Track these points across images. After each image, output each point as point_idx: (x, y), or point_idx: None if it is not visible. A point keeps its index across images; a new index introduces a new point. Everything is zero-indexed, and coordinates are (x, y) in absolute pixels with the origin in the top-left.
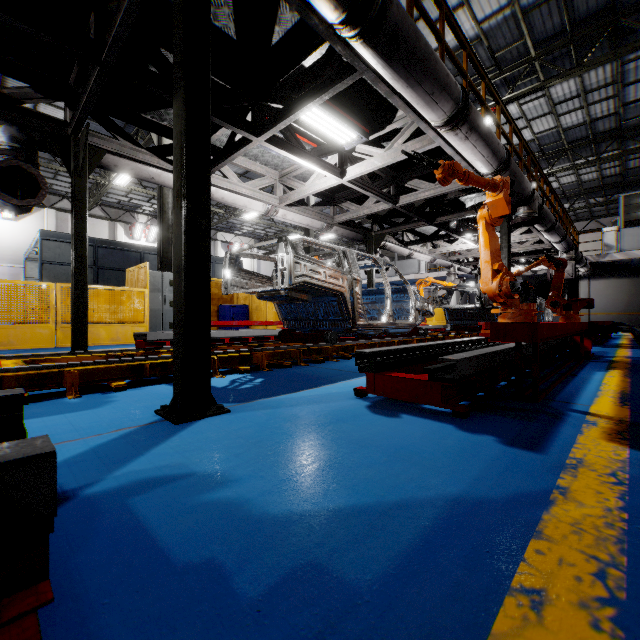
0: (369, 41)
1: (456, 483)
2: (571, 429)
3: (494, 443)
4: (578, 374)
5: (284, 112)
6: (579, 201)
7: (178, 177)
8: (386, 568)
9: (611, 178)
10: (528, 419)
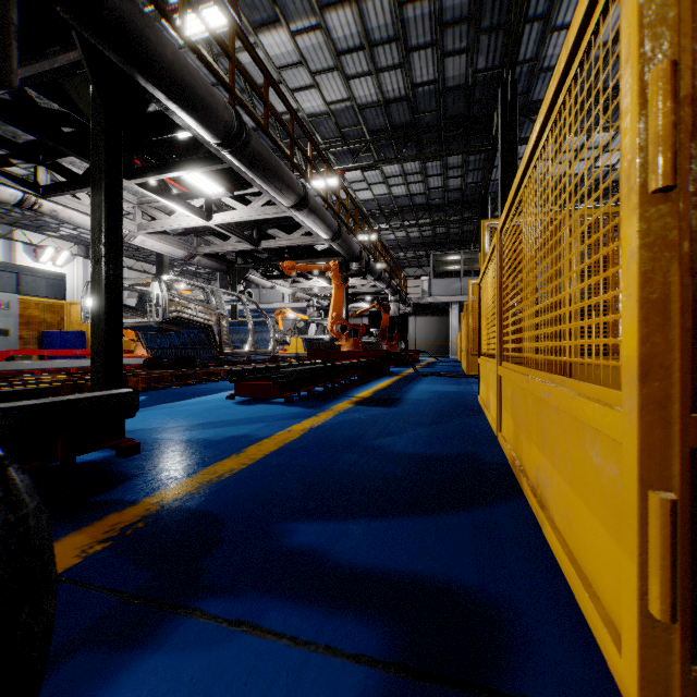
0: (236, 156)
1: (277, 418)
2: (339, 402)
3: (300, 408)
4: (370, 382)
5: (158, 167)
6: (410, 252)
7: (98, 249)
8: (245, 433)
9: (428, 238)
10: (323, 401)
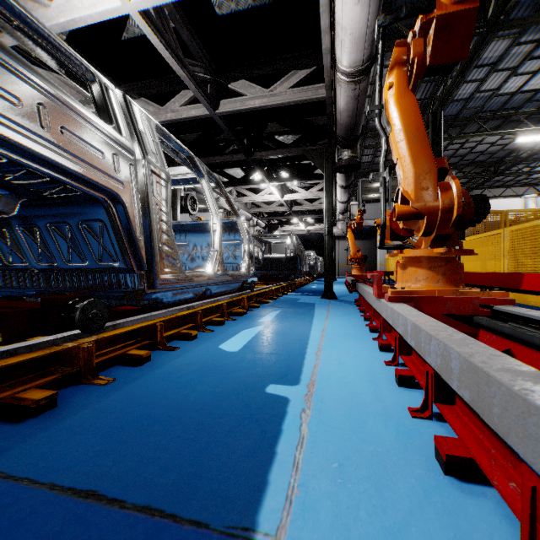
0: None
1: None
2: None
3: None
4: None
5: None
6: None
7: None
8: None
9: None
10: None
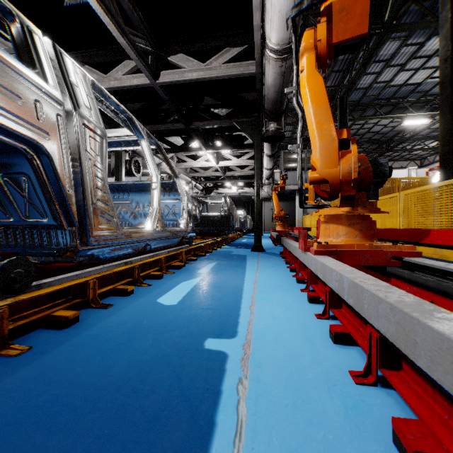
0: None
1: None
2: None
3: None
4: None
5: None
6: None
7: None
8: None
9: None
10: None
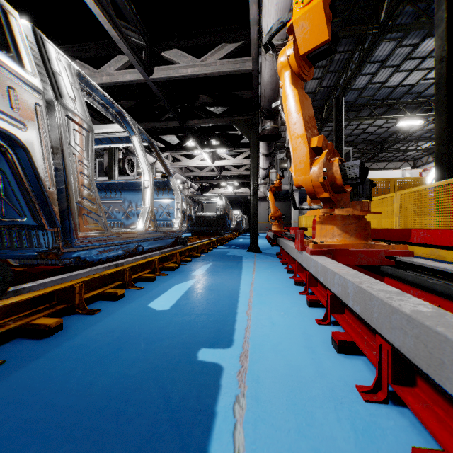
0: None
1: None
2: None
3: None
4: None
5: None
6: None
7: None
8: None
9: None
10: None
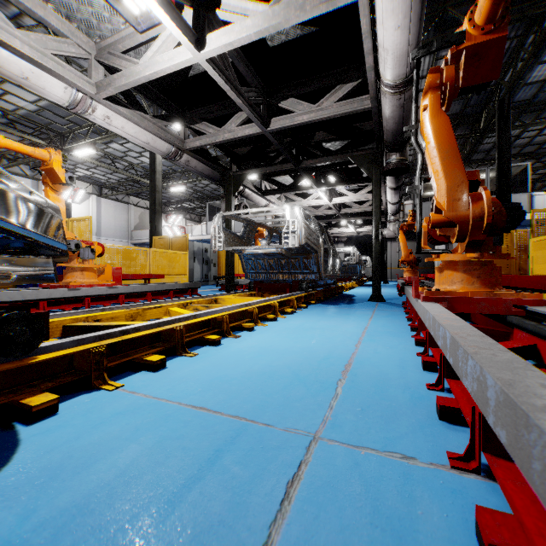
0: None
1: None
2: None
3: None
4: None
5: None
6: None
7: None
8: None
9: None
10: None
